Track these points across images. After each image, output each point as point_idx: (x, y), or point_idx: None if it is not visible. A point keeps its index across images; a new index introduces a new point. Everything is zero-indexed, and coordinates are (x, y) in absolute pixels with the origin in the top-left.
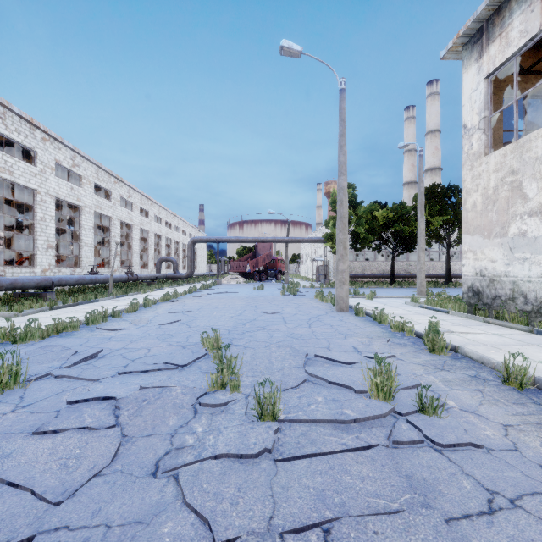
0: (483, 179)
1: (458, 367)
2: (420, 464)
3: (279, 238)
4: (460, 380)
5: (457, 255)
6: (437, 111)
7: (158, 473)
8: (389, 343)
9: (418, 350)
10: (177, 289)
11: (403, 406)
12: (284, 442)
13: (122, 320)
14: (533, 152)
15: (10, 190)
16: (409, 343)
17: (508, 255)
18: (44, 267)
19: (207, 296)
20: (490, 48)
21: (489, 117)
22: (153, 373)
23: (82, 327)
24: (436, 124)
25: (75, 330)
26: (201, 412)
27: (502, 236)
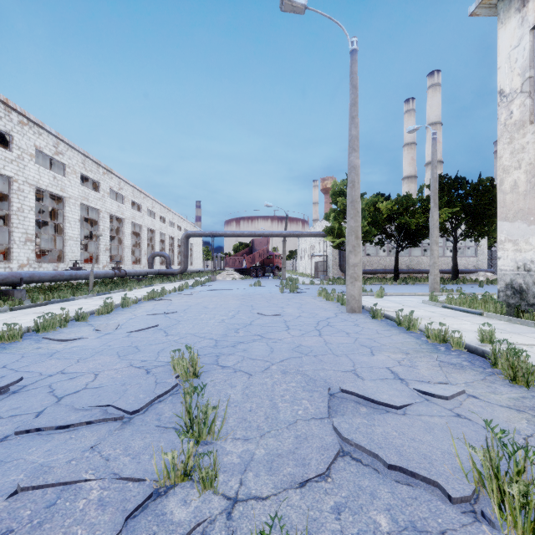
0: (527, 153)
1: None
2: None
3: (276, 232)
4: None
5: (461, 250)
6: (438, 103)
7: None
8: (438, 363)
9: (487, 376)
10: (168, 285)
11: None
12: None
13: (86, 325)
14: None
15: None
16: (465, 363)
17: None
18: (22, 261)
19: (198, 294)
20: None
21: None
22: (76, 432)
23: (29, 335)
24: (437, 116)
25: (16, 341)
26: None
27: None
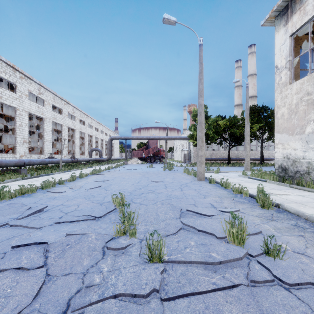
0: (288, 99)
1: (282, 218)
2: (276, 302)
3: (161, 137)
4: (286, 228)
5: (266, 147)
6: (254, 63)
7: (68, 312)
8: (233, 201)
9: (253, 206)
10: (101, 167)
11: (252, 249)
12: (169, 281)
13: (64, 186)
14: None
15: (3, 108)
16: (246, 201)
17: (305, 145)
18: (21, 154)
19: (118, 171)
20: (293, 17)
21: (292, 60)
22: (78, 223)
23: (39, 190)
24: (254, 70)
25: (34, 193)
26: (107, 254)
27: (301, 134)
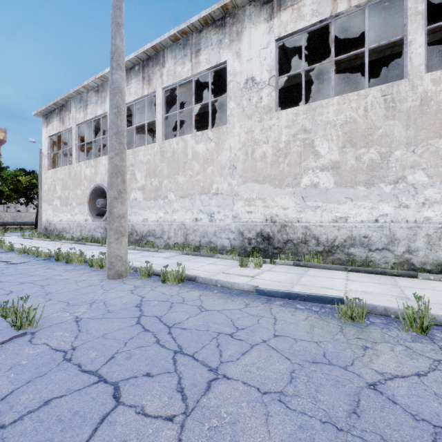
0: (48, 180)
1: None
2: None
3: None
4: None
5: None
6: None
7: None
8: None
9: None
10: None
11: None
12: None
13: None
14: (58, 175)
15: None
16: None
17: (53, 213)
18: None
19: None
20: (50, 126)
21: (51, 154)
22: None
23: None
24: None
25: None
26: None
27: (52, 205)
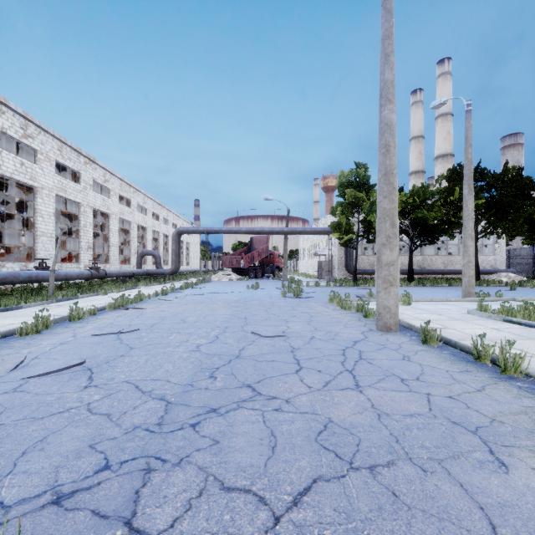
0: None
1: None
2: None
3: (277, 229)
4: None
5: None
6: (449, 92)
7: None
8: None
9: None
10: (154, 288)
11: None
12: None
13: None
14: None
15: None
16: None
17: None
18: None
19: (182, 299)
20: None
21: None
22: None
23: None
24: (448, 106)
25: None
26: None
27: None
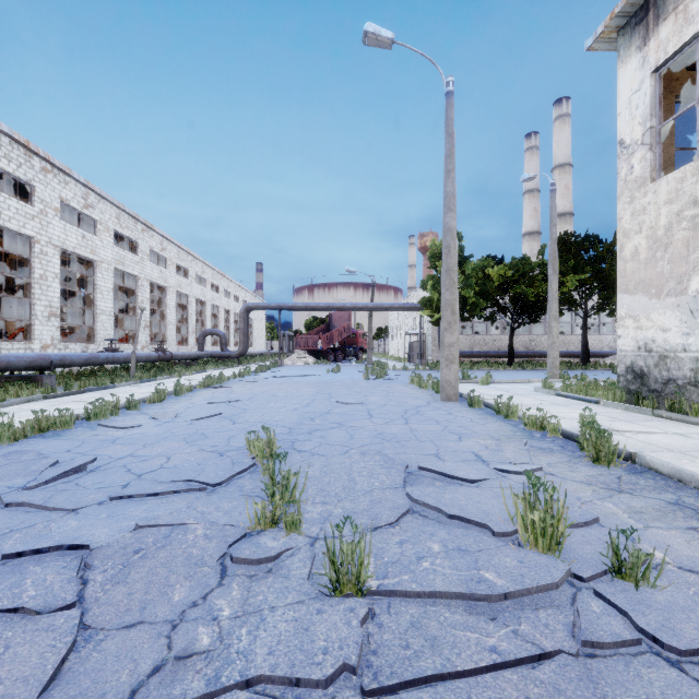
0: (649, 215)
1: (644, 488)
2: None
3: (360, 304)
4: (656, 510)
5: (595, 327)
6: (568, 139)
7: None
8: (527, 447)
9: (573, 458)
10: (225, 371)
11: (580, 561)
12: (381, 645)
13: (140, 413)
14: None
15: (5, 241)
16: (556, 447)
17: (688, 321)
18: (45, 341)
19: (263, 381)
20: (660, 30)
21: (658, 127)
22: (166, 498)
23: (80, 423)
24: (566, 155)
25: (68, 428)
26: (232, 574)
27: (679, 294)
